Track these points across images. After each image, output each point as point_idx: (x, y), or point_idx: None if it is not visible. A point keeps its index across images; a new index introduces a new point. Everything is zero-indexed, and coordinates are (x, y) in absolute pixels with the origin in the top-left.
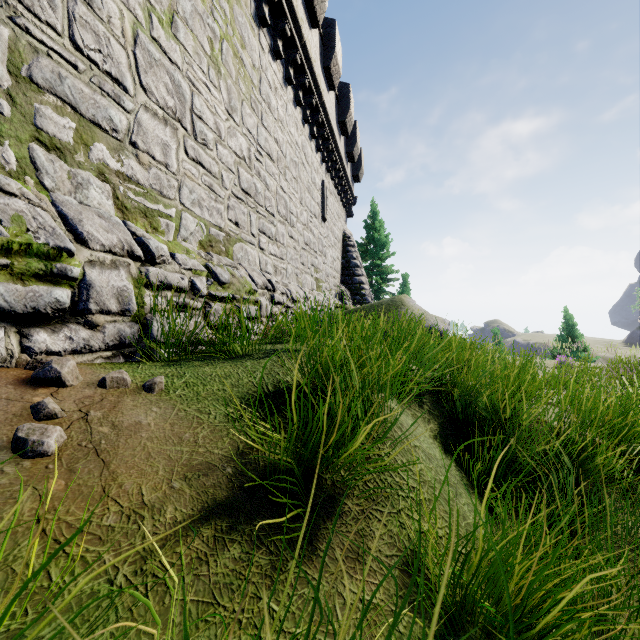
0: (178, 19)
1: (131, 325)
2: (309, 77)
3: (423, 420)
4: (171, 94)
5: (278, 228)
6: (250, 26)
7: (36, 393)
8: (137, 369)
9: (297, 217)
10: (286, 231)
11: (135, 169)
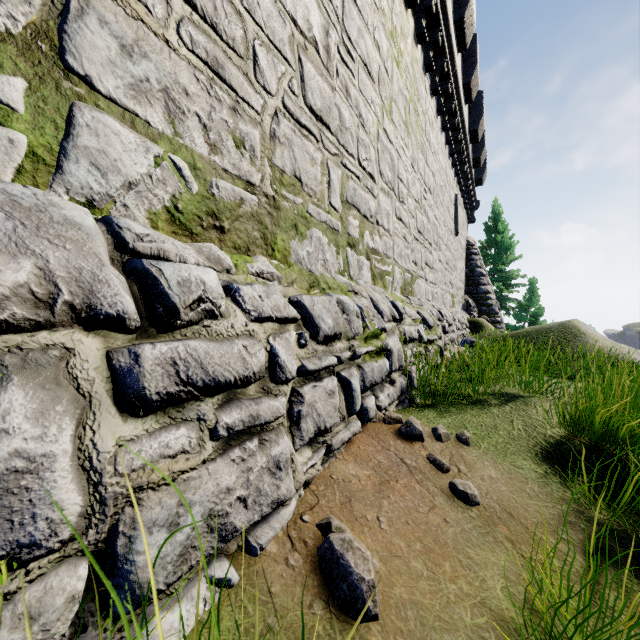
0: (392, 103)
1: (403, 377)
2: (455, 101)
3: None
4: (390, 169)
5: (433, 256)
6: (421, 77)
7: (416, 447)
8: (429, 419)
9: (442, 239)
10: (437, 256)
11: (377, 242)
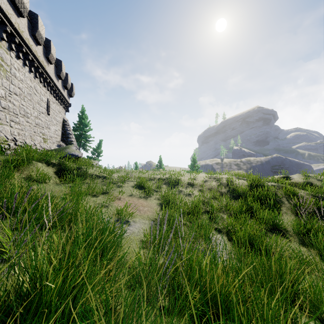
0: None
1: None
2: (37, 63)
3: (51, 169)
4: None
5: (20, 119)
6: (6, 52)
7: None
8: None
9: (31, 114)
10: (25, 120)
11: None
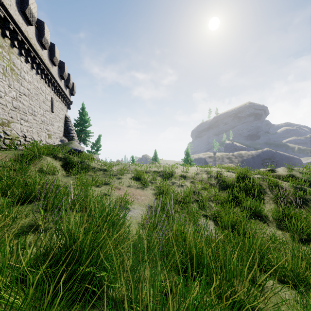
0: None
1: None
2: (43, 66)
3: (58, 162)
4: None
5: (28, 117)
6: (17, 57)
7: None
8: None
9: (38, 112)
10: (32, 118)
11: None
